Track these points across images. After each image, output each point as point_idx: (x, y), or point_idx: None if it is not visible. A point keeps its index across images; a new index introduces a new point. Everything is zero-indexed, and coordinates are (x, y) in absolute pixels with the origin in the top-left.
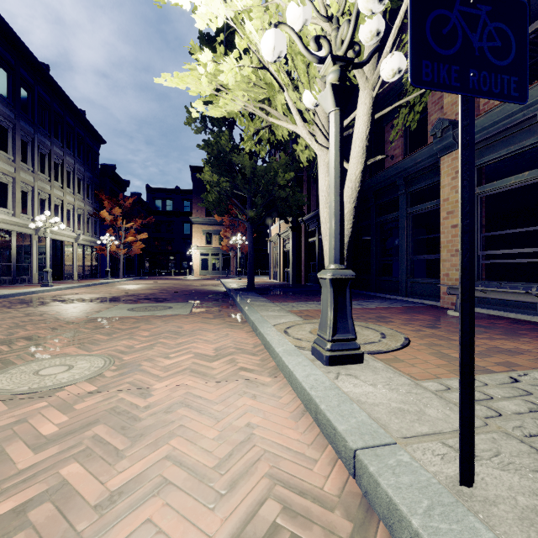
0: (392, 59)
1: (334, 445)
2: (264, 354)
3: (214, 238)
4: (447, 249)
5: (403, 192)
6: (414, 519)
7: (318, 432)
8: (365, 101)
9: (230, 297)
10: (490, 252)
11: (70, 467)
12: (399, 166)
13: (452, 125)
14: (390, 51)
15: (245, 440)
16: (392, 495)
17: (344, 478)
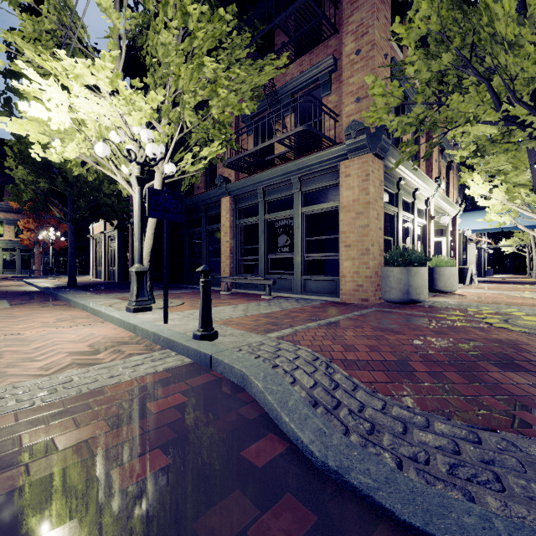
0: (168, 166)
1: (130, 330)
2: (95, 317)
3: (8, 228)
4: (224, 255)
5: (204, 215)
6: (146, 328)
7: (124, 330)
8: (158, 178)
9: (49, 294)
10: (243, 258)
11: (4, 349)
12: (201, 196)
13: (226, 181)
14: (168, 163)
15: (91, 335)
16: (142, 327)
17: (131, 334)
